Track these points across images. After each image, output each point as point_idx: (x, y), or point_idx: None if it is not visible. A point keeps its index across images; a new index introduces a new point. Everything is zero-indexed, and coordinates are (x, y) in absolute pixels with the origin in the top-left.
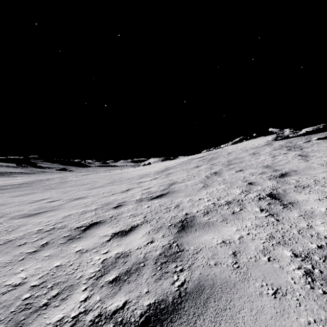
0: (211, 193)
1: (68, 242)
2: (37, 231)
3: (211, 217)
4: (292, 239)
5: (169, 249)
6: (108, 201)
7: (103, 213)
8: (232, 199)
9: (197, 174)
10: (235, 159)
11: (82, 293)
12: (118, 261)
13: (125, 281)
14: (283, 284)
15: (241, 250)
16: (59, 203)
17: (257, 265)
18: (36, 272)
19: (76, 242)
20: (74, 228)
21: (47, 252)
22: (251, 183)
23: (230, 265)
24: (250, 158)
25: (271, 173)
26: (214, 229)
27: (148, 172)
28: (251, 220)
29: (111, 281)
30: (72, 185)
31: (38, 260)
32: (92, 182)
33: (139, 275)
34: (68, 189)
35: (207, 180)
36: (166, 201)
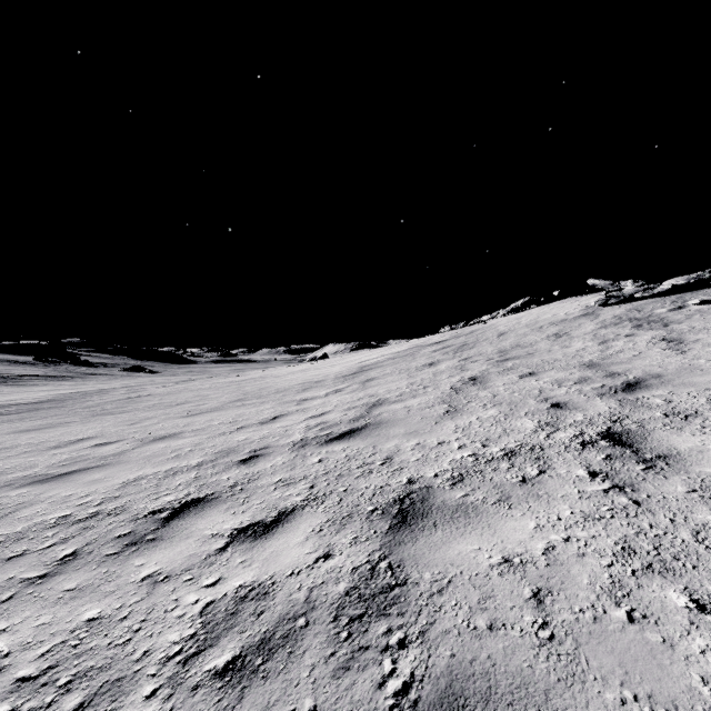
0: (467, 428)
1: (125, 553)
2: (56, 520)
3: (471, 491)
4: (683, 557)
5: (370, 577)
6: (229, 444)
7: (215, 475)
8: (517, 443)
9: (432, 382)
10: (515, 347)
11: (142, 705)
12: (243, 609)
13: (258, 673)
14: (683, 699)
15: (554, 587)
16: (118, 448)
17: (602, 635)
18: (35, 637)
19: (146, 552)
20: (145, 513)
21: (72, 580)
22: (559, 404)
23: (529, 633)
24: (549, 345)
25: (603, 382)
26: (481, 523)
27: (323, 376)
28: (569, 501)
29: (221, 672)
30: (152, 405)
31: (46, 601)
32: (197, 398)
33: (292, 655)
34: (143, 414)
35: (455, 397)
36: (362, 446)
